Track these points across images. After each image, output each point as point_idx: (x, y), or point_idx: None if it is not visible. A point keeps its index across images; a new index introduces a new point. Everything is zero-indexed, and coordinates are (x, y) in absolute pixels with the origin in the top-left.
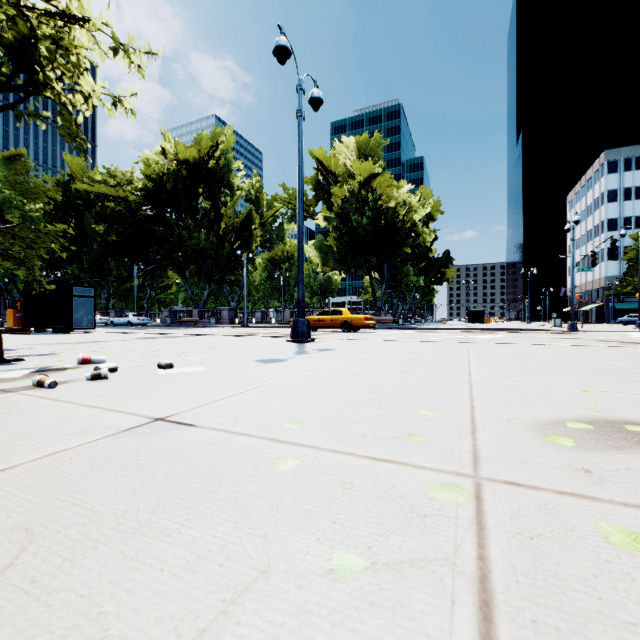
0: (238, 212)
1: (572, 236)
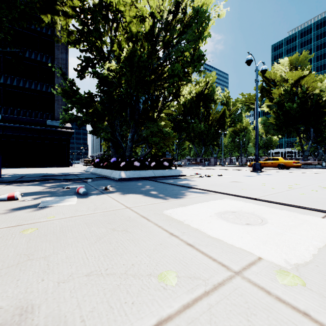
0: (217, 110)
1: None
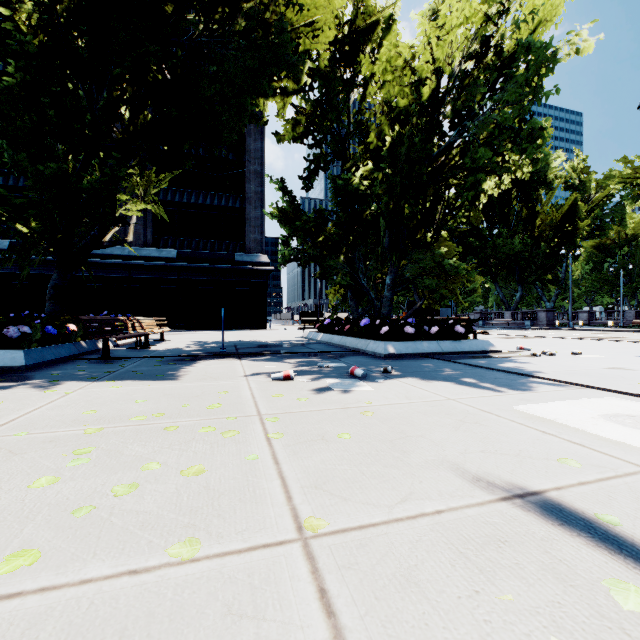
0: (554, 204)
1: None
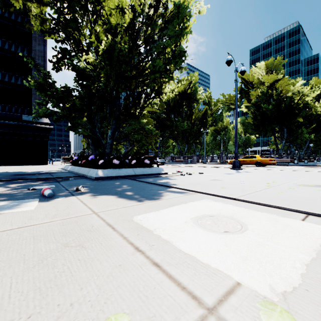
0: (199, 110)
1: None
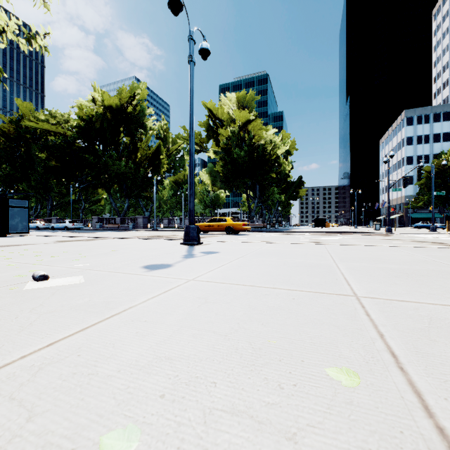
0: (150, 146)
1: (388, 166)
